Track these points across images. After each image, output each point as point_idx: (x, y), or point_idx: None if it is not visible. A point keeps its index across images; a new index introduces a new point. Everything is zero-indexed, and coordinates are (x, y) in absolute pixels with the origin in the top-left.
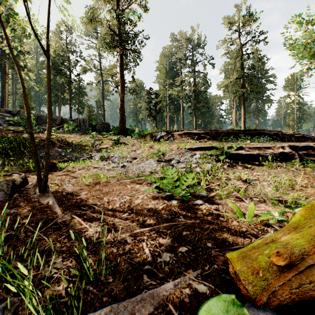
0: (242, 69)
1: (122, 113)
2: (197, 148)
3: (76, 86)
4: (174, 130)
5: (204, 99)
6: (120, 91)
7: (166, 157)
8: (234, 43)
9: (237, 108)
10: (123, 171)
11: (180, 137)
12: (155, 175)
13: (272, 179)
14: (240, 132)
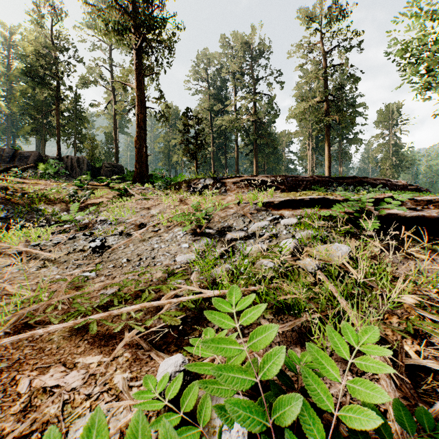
0: (326, 89)
1: (140, 147)
2: (285, 202)
3: (69, 106)
4: (226, 176)
5: (268, 133)
6: (137, 110)
7: (214, 223)
8: (315, 49)
9: (314, 149)
10: (77, 271)
11: (236, 187)
12: (176, 292)
13: None
14: (331, 180)
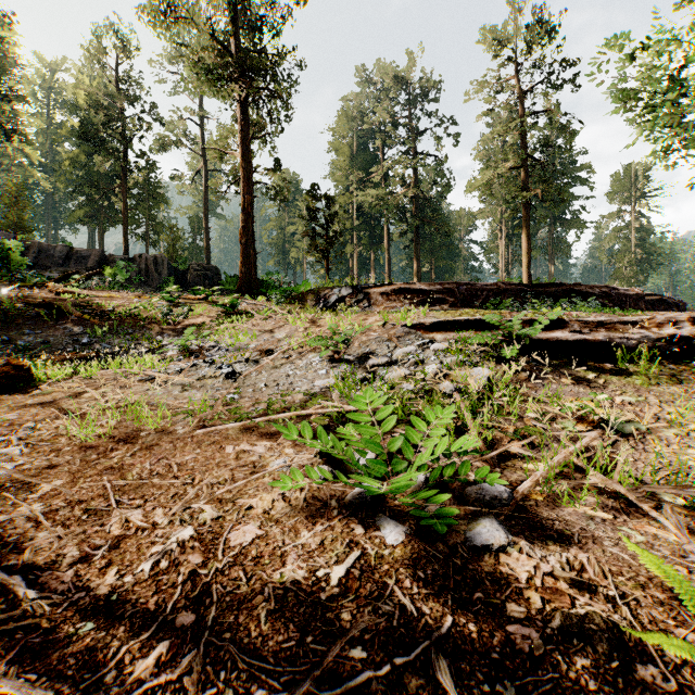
0: (524, 148)
1: (248, 242)
2: (438, 324)
3: (139, 180)
4: (371, 284)
5: (437, 215)
6: (243, 189)
7: (354, 348)
8: (506, 88)
9: (510, 237)
10: (225, 392)
11: (385, 300)
12: (320, 406)
13: (693, 422)
14: (525, 288)
